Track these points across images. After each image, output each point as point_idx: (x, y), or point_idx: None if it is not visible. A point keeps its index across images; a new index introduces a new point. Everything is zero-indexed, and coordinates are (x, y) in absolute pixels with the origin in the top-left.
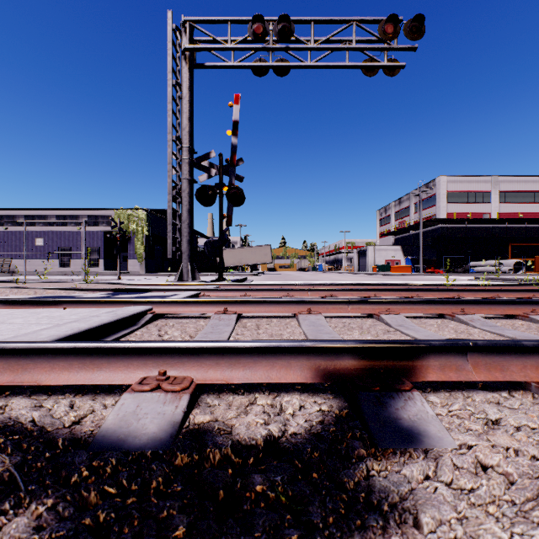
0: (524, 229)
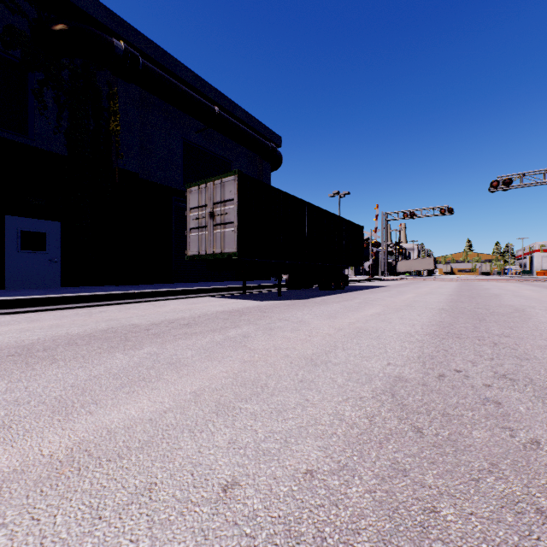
0: None
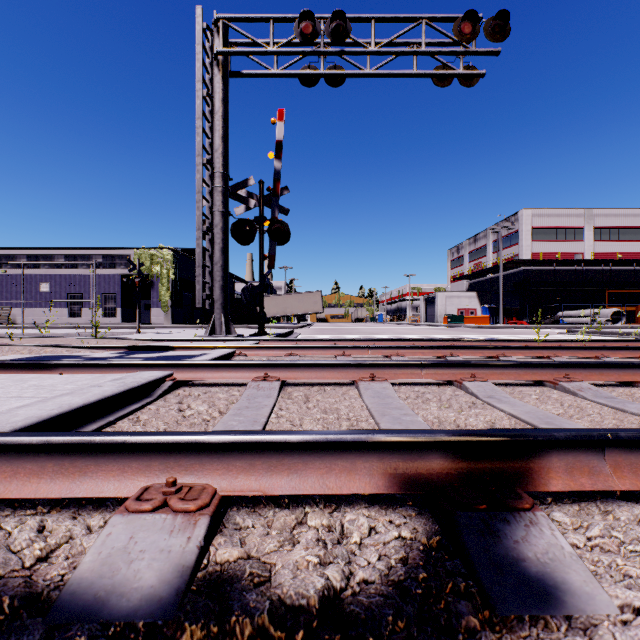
0: (623, 272)
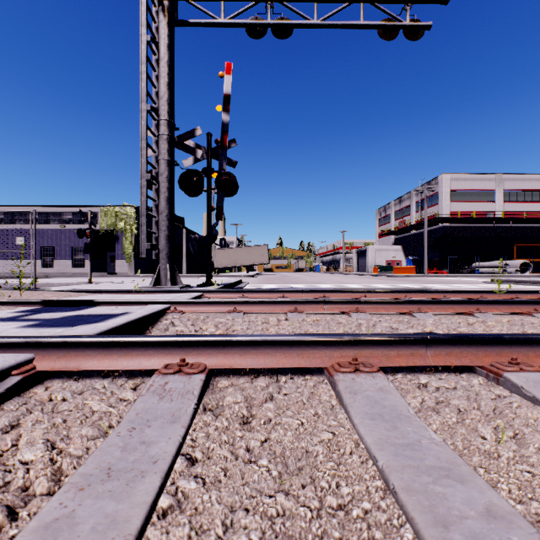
0: (528, 229)
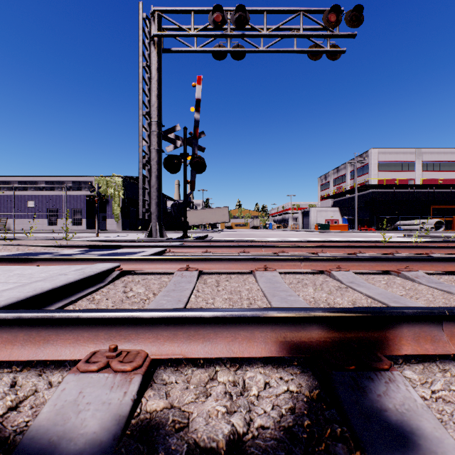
0: (443, 193)
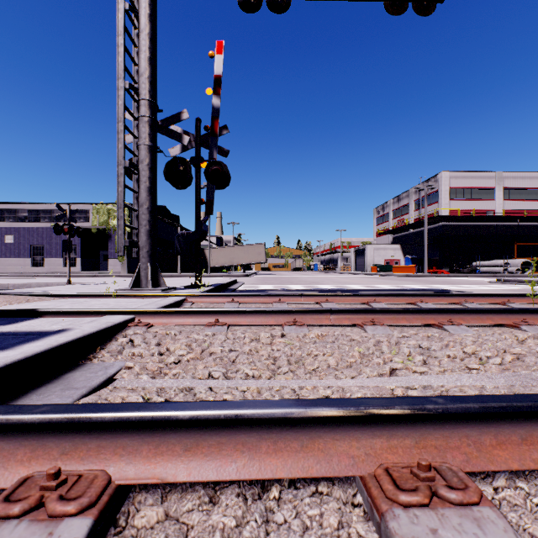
0: (529, 227)
